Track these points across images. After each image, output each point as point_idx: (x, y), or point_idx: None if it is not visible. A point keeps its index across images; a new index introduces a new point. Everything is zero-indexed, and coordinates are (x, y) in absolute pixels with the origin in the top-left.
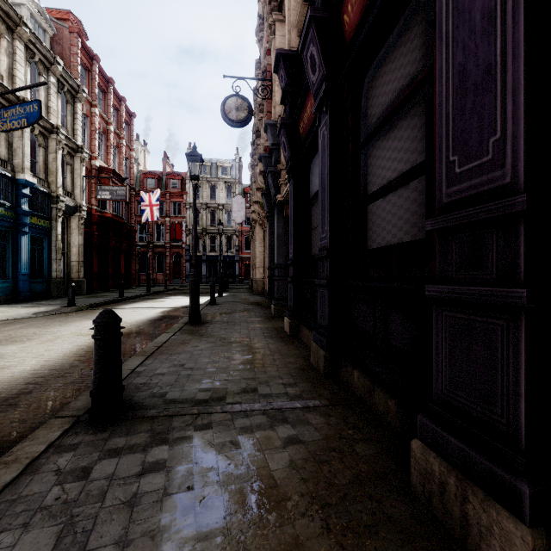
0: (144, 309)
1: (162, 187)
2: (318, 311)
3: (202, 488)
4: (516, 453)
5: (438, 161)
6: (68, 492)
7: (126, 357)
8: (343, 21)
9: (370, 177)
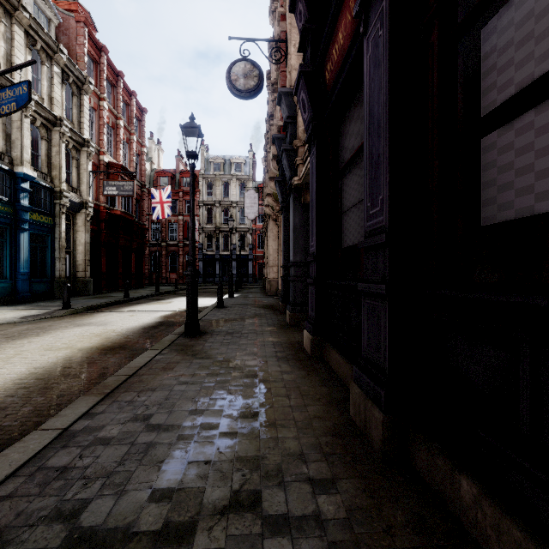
0: (143, 313)
1: (175, 185)
2: (362, 334)
3: None
4: None
5: None
6: None
7: (84, 391)
8: None
9: (491, 78)
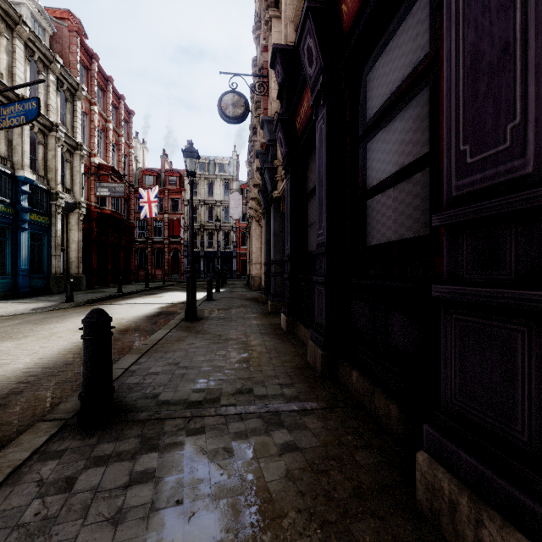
0: (141, 305)
1: (160, 184)
2: (315, 308)
3: (192, 502)
4: (541, 476)
5: (447, 151)
6: (49, 507)
7: (121, 355)
8: (341, 11)
9: (369, 172)
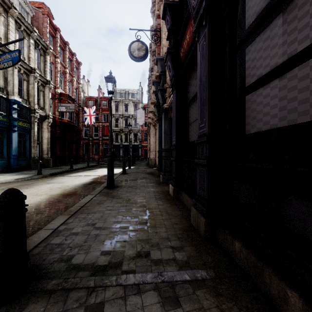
0: (82, 176)
1: (97, 105)
2: (197, 184)
3: None
4: None
5: None
6: None
7: (59, 214)
8: None
9: (248, 71)
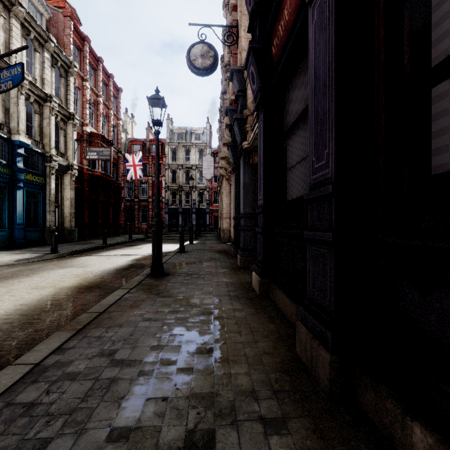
0: (118, 256)
1: (146, 151)
2: (307, 278)
3: None
4: None
5: None
6: None
7: (60, 326)
8: None
9: (442, 27)
